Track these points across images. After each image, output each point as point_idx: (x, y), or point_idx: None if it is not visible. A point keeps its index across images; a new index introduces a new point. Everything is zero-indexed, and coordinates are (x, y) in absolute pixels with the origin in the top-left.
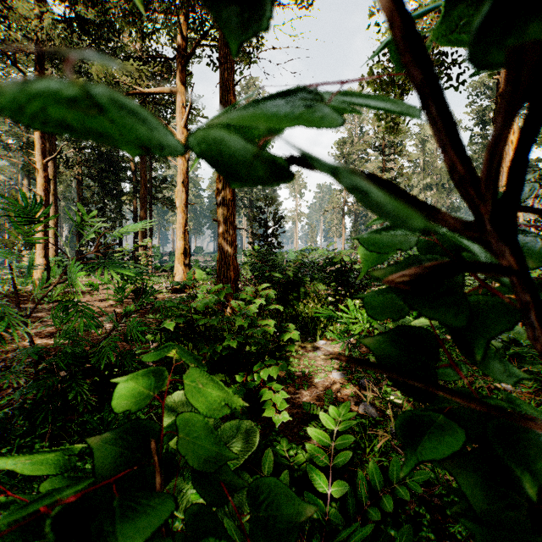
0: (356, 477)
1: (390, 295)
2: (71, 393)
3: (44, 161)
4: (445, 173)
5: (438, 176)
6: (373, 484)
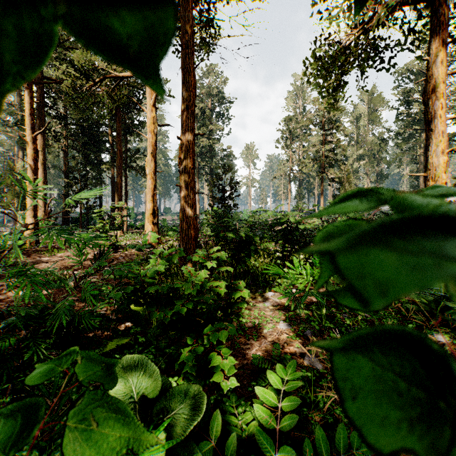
0: (302, 434)
1: (392, 358)
2: (27, 354)
3: (33, 135)
4: (375, 145)
5: (369, 148)
6: (319, 452)
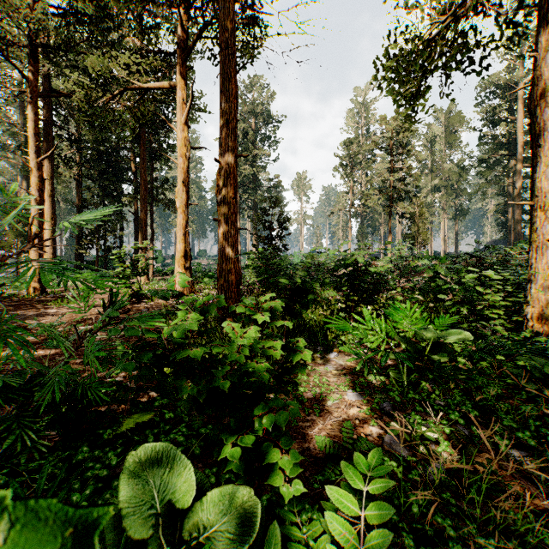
0: None
1: None
2: (8, 440)
3: (38, 159)
4: (453, 174)
5: (446, 177)
6: None
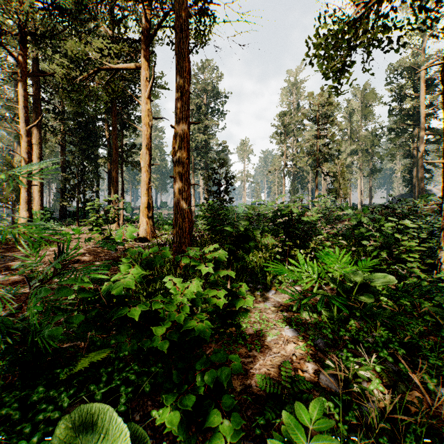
0: None
1: None
2: None
3: (27, 128)
4: (368, 140)
5: (362, 143)
6: None
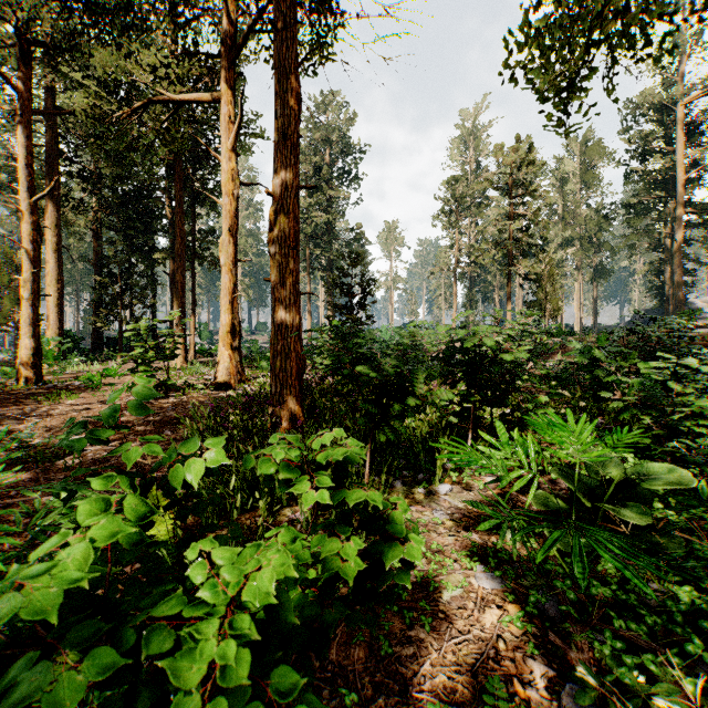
0: None
1: None
2: None
3: (33, 200)
4: (591, 222)
5: (582, 227)
6: None
